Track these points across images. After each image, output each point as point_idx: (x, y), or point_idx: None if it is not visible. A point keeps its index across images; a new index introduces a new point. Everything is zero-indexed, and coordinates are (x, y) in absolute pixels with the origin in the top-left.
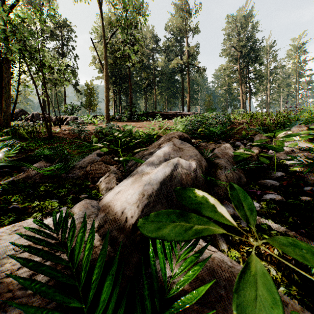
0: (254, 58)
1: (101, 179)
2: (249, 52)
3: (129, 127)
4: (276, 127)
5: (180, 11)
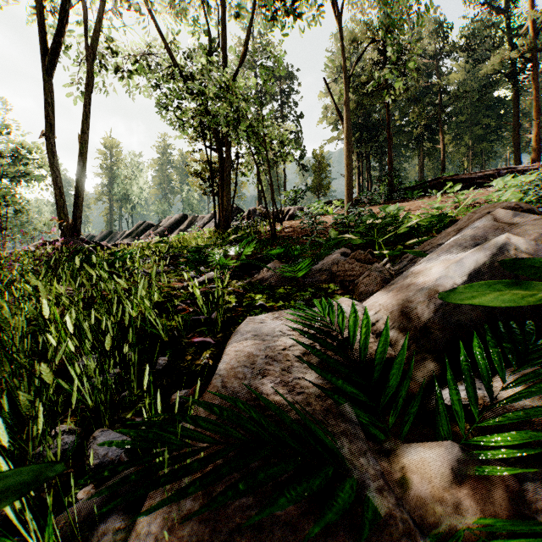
0: None
1: (357, 280)
2: None
3: (392, 209)
4: None
5: None
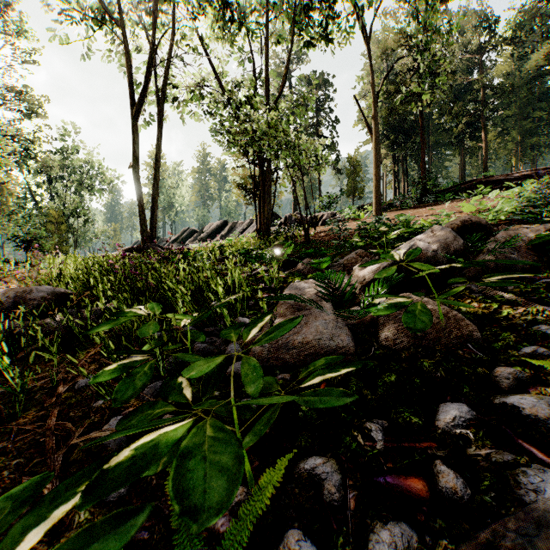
0: None
1: (355, 267)
2: None
3: (402, 218)
4: None
5: None
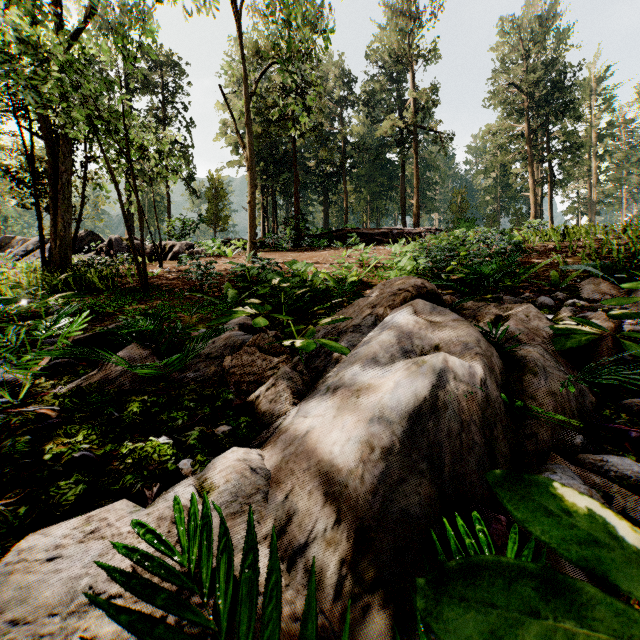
0: (561, 107)
1: (259, 391)
2: (551, 95)
3: (301, 266)
4: (632, 261)
5: (399, 17)
